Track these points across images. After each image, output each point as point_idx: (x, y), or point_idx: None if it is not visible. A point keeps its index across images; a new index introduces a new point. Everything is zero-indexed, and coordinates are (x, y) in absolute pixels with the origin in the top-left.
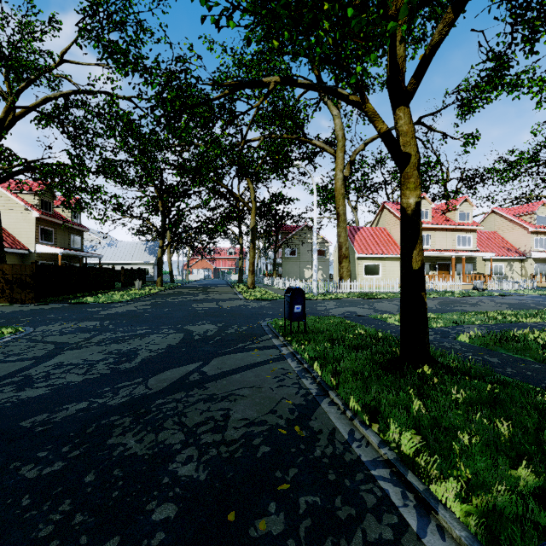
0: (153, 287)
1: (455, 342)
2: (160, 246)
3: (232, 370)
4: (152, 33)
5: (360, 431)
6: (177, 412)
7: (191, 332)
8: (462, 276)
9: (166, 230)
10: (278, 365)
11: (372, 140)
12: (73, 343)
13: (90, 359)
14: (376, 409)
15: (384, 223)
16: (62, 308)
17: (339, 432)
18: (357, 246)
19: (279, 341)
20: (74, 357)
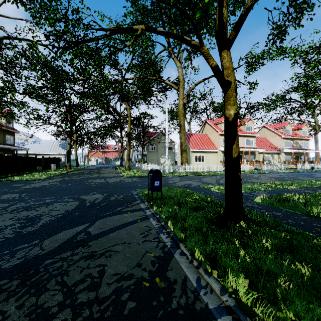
0: (64, 169)
1: (253, 202)
2: (69, 143)
3: (110, 229)
4: (61, 2)
5: (204, 278)
6: (61, 271)
7: (84, 200)
8: (248, 162)
9: (73, 133)
10: (143, 223)
11: (200, 82)
12: None
13: (1, 225)
14: (214, 258)
15: (206, 131)
16: None
17: (190, 281)
18: (191, 145)
19: (144, 205)
20: None
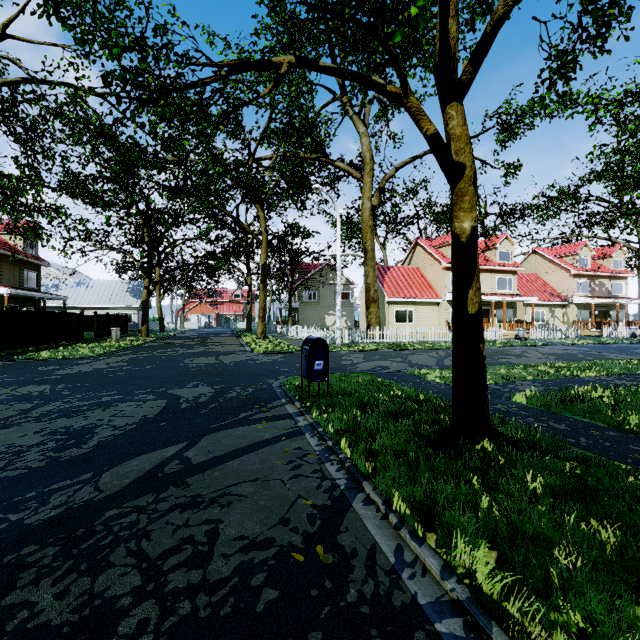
0: (136, 337)
1: (510, 404)
2: (146, 286)
3: (228, 454)
4: (131, 11)
5: (411, 547)
6: (137, 531)
7: (177, 397)
8: (503, 324)
9: (154, 266)
10: (293, 443)
11: (404, 164)
12: (1, 419)
13: (19, 444)
14: (431, 510)
15: (417, 262)
16: (2, 367)
17: (382, 552)
18: (387, 289)
19: (294, 408)
20: None
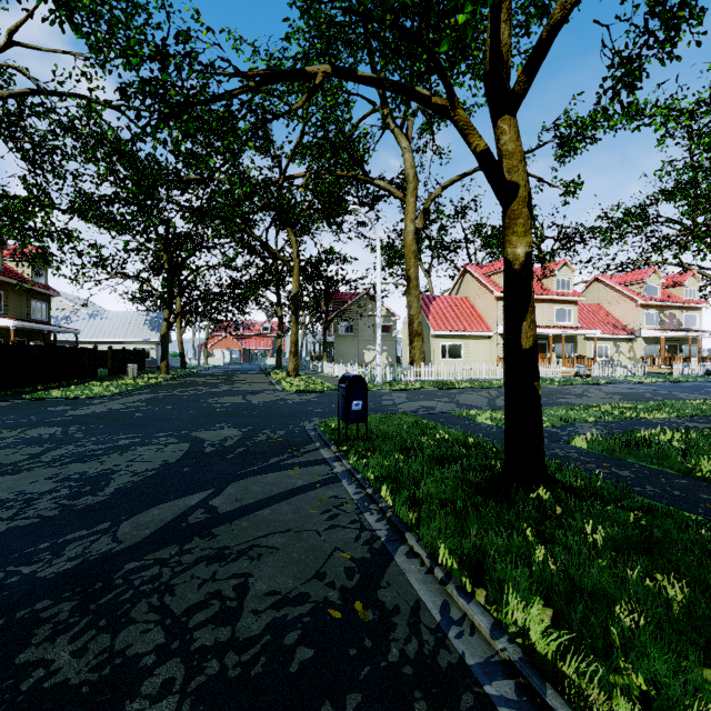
0: (155, 374)
1: (569, 448)
2: (166, 317)
3: (258, 502)
4: (149, 14)
5: (458, 604)
6: (159, 585)
7: (201, 441)
8: (562, 360)
9: (174, 296)
10: (329, 491)
11: (452, 183)
12: (9, 463)
13: (30, 491)
14: (480, 563)
15: (466, 291)
16: (9, 407)
17: (427, 609)
18: (433, 321)
19: (330, 452)
20: (3, 487)
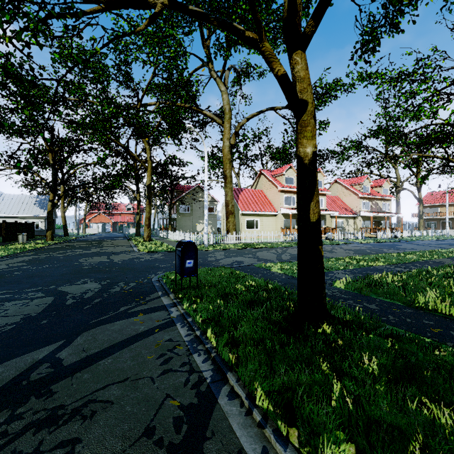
0: (42, 241)
1: (333, 289)
2: (51, 199)
3: (102, 351)
4: None
5: (276, 450)
6: None
7: (65, 294)
8: None
9: (58, 184)
10: (165, 335)
11: (253, 116)
12: None
13: None
14: (291, 402)
15: (261, 186)
16: None
17: None
18: (241, 205)
19: (169, 300)
20: None
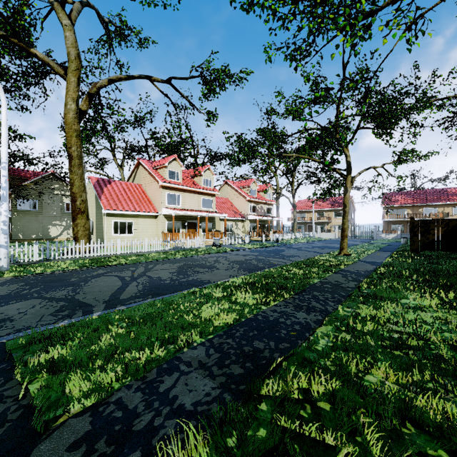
0: None
1: None
2: None
3: None
4: None
5: None
6: None
7: None
8: (206, 234)
9: None
10: None
11: (118, 79)
12: None
13: None
14: None
15: (140, 179)
16: None
17: None
18: (105, 201)
19: None
20: None
